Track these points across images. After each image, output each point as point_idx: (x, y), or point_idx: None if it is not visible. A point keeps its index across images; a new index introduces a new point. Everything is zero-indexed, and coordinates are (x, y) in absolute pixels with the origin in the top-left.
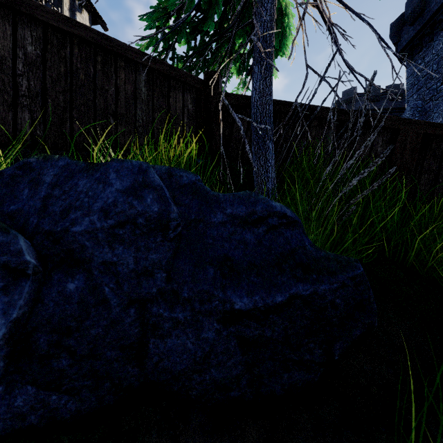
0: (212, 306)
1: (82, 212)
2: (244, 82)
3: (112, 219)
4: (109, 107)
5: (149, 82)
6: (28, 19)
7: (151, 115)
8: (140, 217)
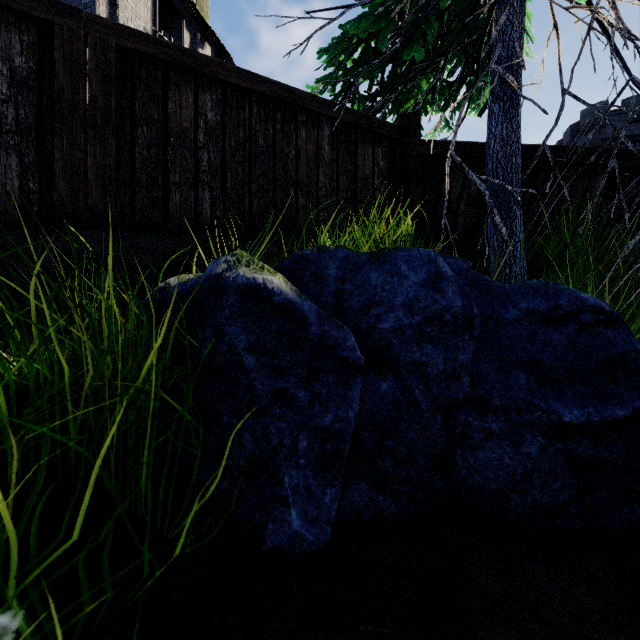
0: (533, 417)
1: (384, 307)
2: (446, 120)
3: (418, 315)
4: (289, 175)
5: (333, 137)
6: (208, 81)
7: (336, 180)
8: (447, 312)
